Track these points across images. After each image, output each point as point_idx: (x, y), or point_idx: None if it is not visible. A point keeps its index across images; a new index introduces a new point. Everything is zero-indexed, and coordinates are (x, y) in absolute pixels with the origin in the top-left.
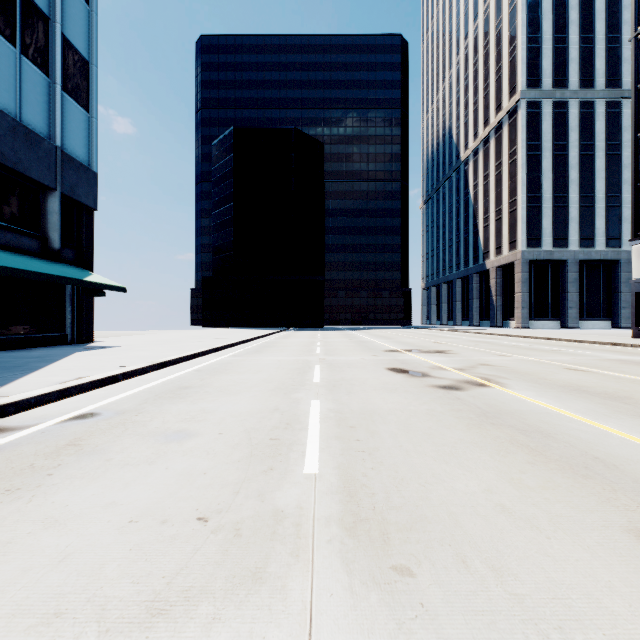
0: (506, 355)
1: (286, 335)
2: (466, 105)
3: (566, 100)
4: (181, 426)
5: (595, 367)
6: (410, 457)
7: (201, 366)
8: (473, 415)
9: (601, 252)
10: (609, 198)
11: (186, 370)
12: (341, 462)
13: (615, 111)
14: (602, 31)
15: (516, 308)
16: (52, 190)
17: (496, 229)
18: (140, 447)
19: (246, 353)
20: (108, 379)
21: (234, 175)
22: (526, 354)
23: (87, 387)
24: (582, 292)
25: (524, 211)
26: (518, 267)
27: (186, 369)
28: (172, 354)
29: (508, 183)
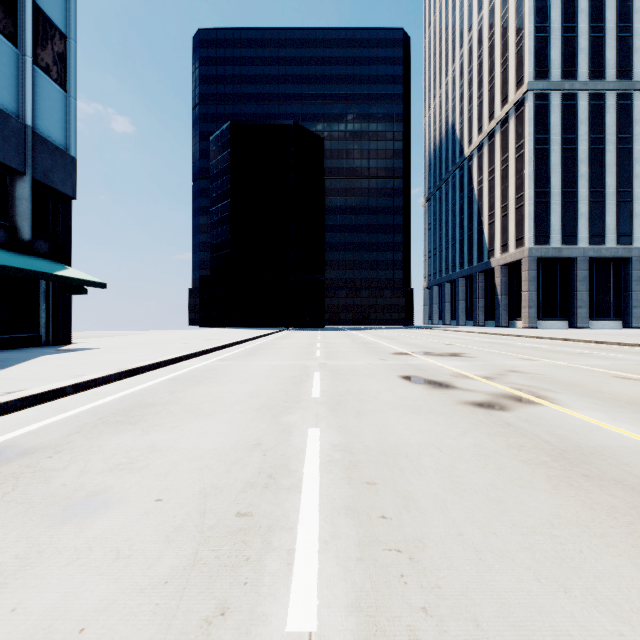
0: (531, 359)
1: (284, 335)
2: (470, 99)
3: (575, 92)
4: (103, 481)
5: None
6: (488, 569)
7: (179, 373)
8: (546, 457)
9: (611, 249)
10: (620, 193)
11: (159, 379)
12: (361, 587)
13: (626, 103)
14: (613, 20)
15: (523, 307)
16: (21, 174)
17: (502, 226)
18: (5, 537)
19: (237, 356)
20: (50, 393)
21: (232, 171)
22: (553, 358)
23: (14, 406)
24: (592, 291)
25: (532, 207)
26: (525, 265)
27: (159, 377)
28: (150, 358)
29: (515, 178)
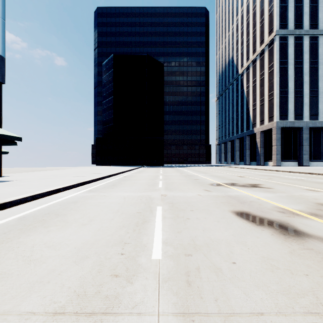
0: (315, 190)
1: (141, 170)
2: (242, 43)
3: (302, 36)
4: None
5: None
6: None
7: (39, 208)
8: None
9: (322, 122)
10: None
11: (10, 217)
12: None
13: None
14: None
15: (273, 154)
16: None
17: (260, 110)
18: None
19: (103, 187)
20: None
21: (114, 81)
22: None
23: None
24: (310, 145)
25: (278, 99)
26: (274, 131)
27: (14, 215)
28: (31, 191)
29: (268, 84)
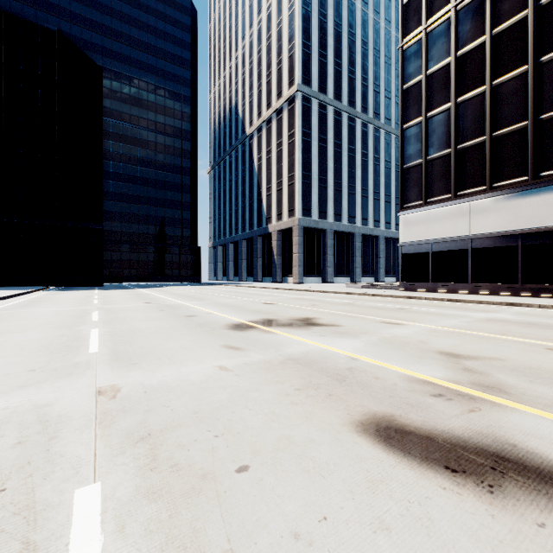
0: (394, 322)
1: (35, 299)
2: (251, 86)
3: (326, 104)
4: None
5: (551, 340)
6: None
7: None
8: None
9: (346, 226)
10: (350, 187)
11: None
12: None
13: (353, 124)
14: (346, 62)
15: (294, 266)
16: None
17: (278, 198)
18: None
19: None
20: None
21: None
22: (403, 318)
23: None
24: (334, 255)
25: (300, 185)
26: (296, 232)
27: None
28: None
29: (288, 160)
